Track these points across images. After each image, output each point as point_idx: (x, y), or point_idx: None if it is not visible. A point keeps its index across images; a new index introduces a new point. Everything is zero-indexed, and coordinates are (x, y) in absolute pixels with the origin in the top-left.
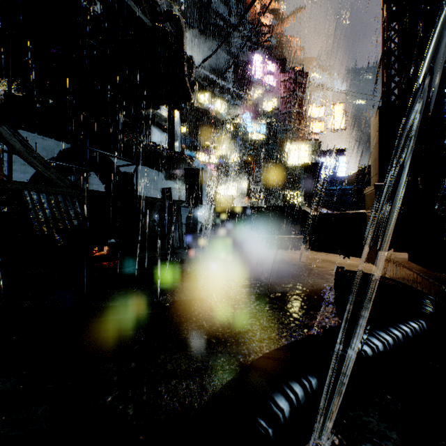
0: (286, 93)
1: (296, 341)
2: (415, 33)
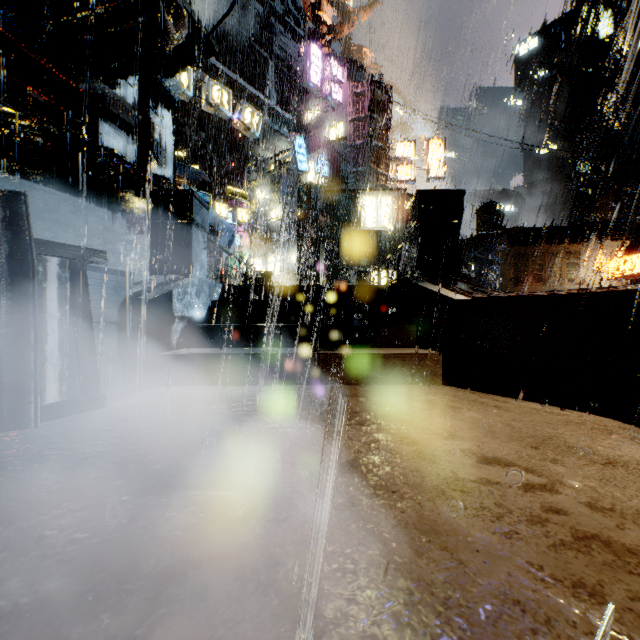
0: (357, 114)
1: None
2: None
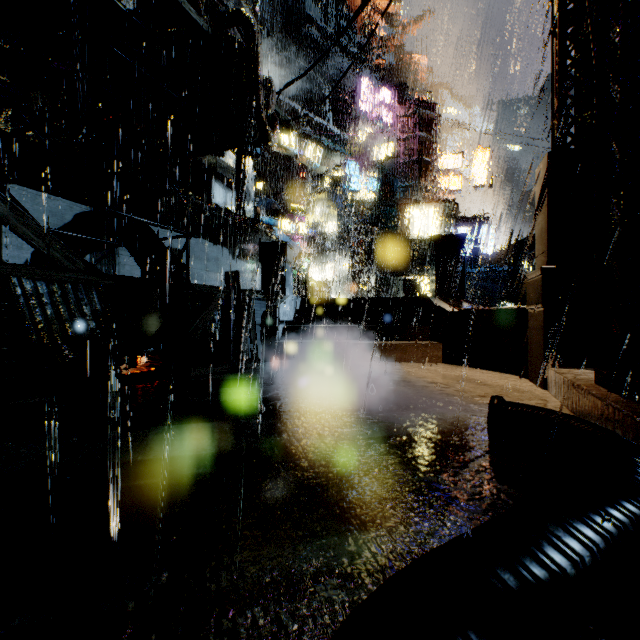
0: (407, 133)
1: (442, 547)
2: (607, 40)
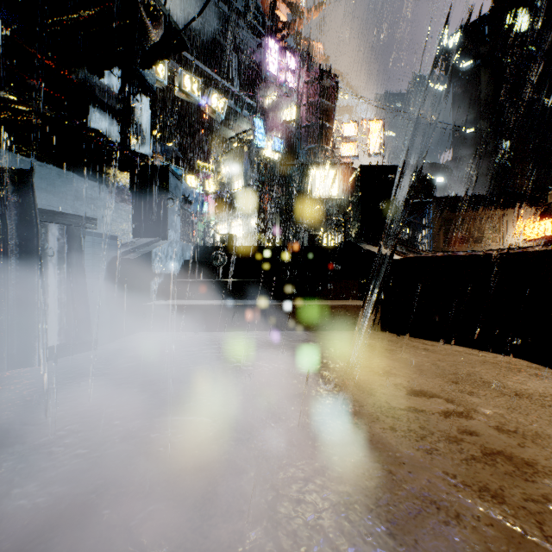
0: (309, 99)
1: None
2: None
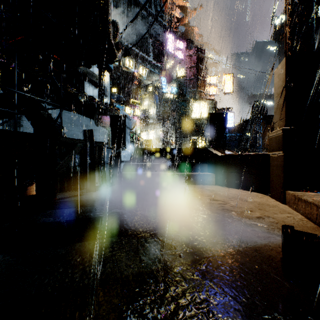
0: (191, 64)
1: None
2: None
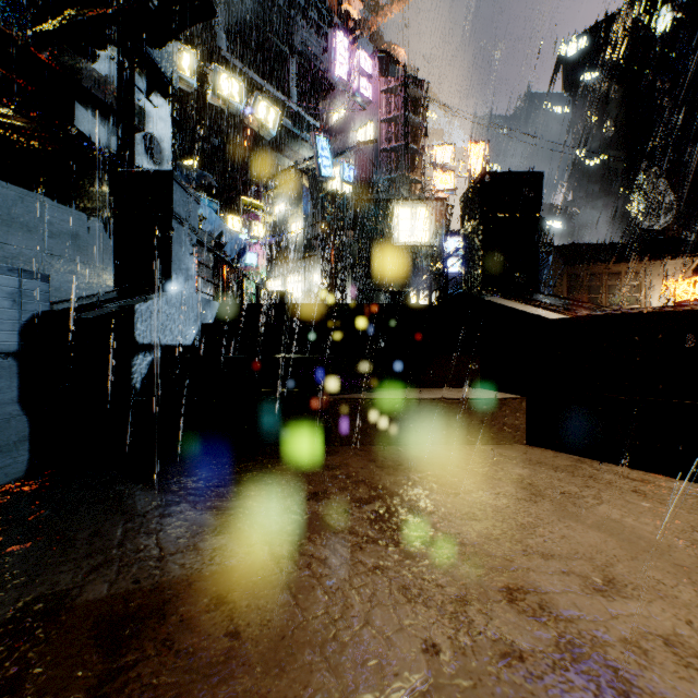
0: (390, 113)
1: None
2: None
